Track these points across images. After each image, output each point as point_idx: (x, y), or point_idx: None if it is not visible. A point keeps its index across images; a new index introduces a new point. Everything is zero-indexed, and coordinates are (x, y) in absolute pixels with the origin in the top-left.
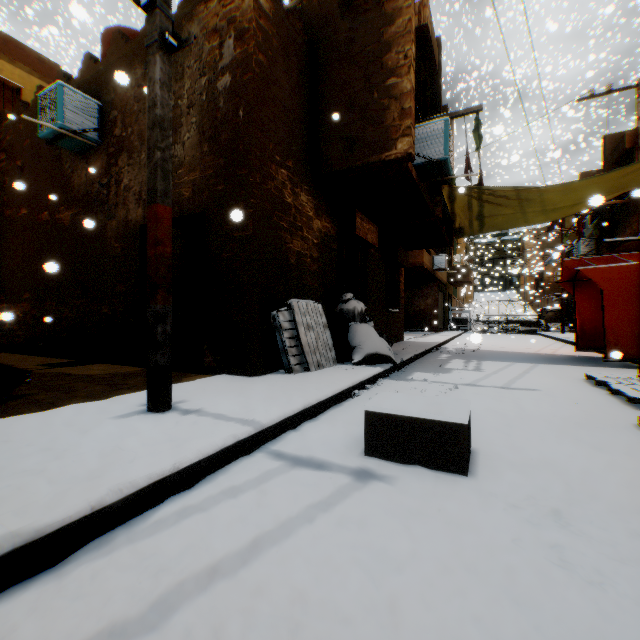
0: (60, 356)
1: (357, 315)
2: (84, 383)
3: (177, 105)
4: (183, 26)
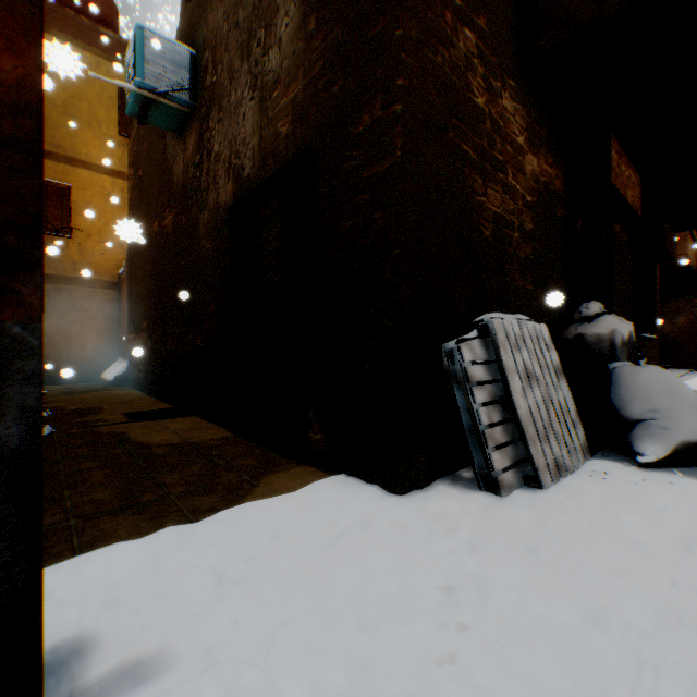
0: (164, 398)
1: (619, 347)
2: (104, 472)
3: None
4: None
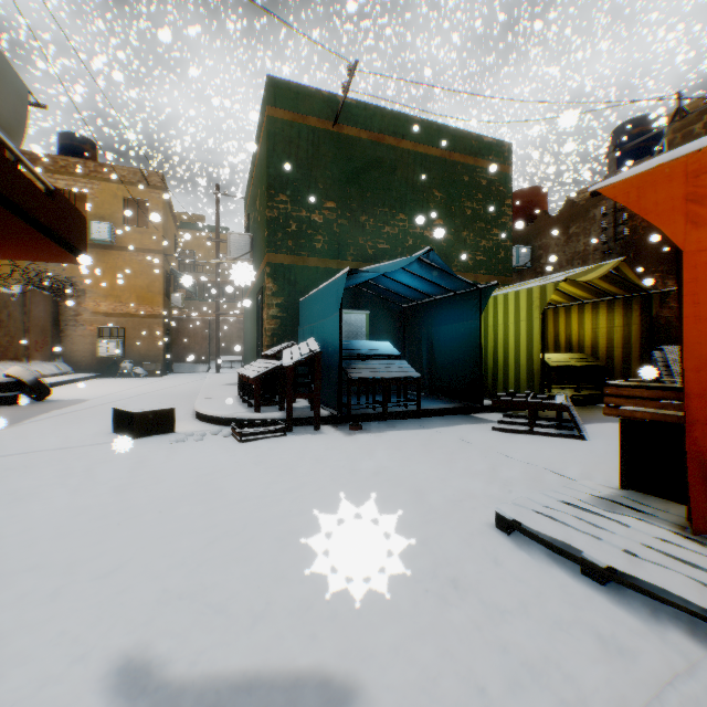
0: None
1: None
2: None
3: (585, 249)
4: (589, 210)
